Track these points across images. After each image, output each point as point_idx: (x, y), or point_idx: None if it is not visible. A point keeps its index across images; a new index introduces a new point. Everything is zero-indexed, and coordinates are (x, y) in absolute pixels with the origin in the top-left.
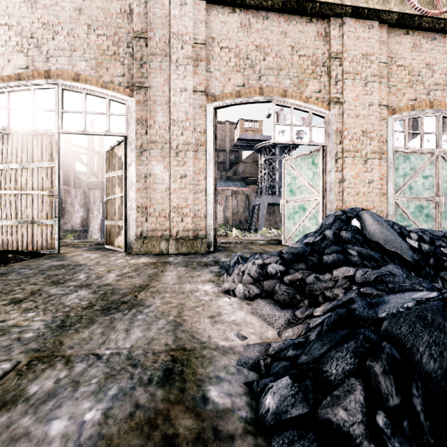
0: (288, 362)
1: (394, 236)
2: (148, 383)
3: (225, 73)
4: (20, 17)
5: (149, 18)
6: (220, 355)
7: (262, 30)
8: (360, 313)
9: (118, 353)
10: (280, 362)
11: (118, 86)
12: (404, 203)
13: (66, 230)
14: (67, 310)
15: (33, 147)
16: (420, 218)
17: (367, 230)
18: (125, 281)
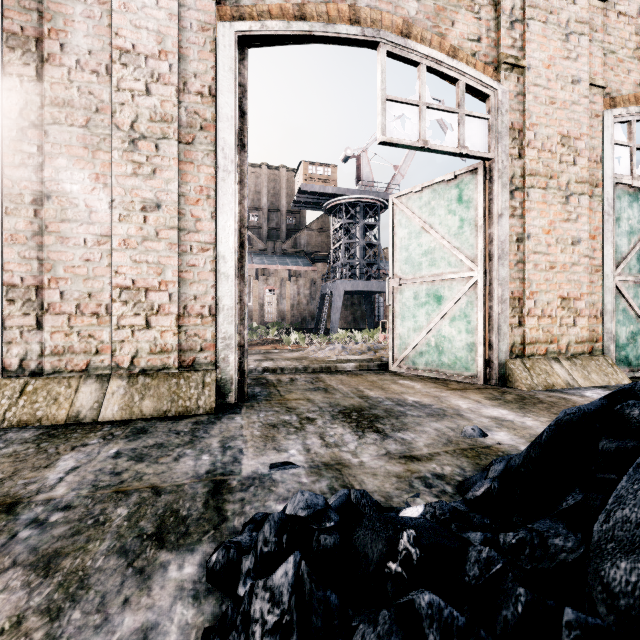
0: None
1: None
2: None
3: None
4: None
5: None
6: None
7: None
8: None
9: None
10: None
11: None
12: (630, 288)
13: None
14: None
15: None
16: None
17: None
18: None
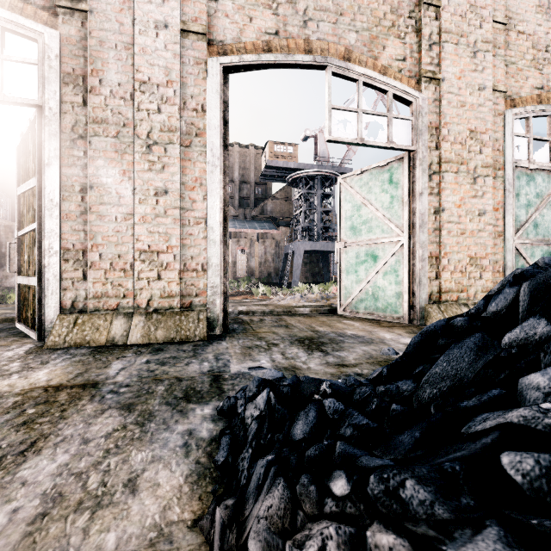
0: None
1: None
2: None
3: (243, 7)
4: None
5: None
6: None
7: None
8: None
9: None
10: None
11: (21, 3)
12: (527, 249)
13: (8, 288)
14: None
15: None
16: None
17: None
18: None
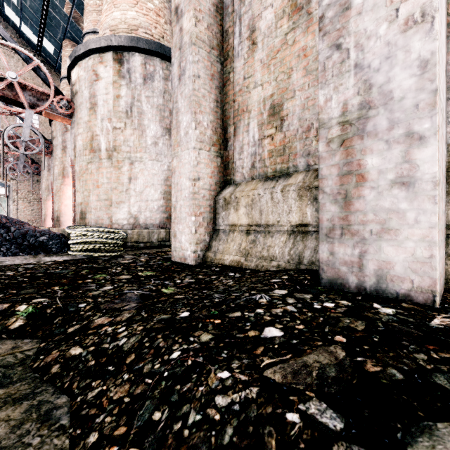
0: None
1: None
2: None
3: None
4: None
5: None
6: None
7: None
8: None
9: None
10: None
11: None
12: None
13: None
14: None
15: None
16: None
17: None
18: None
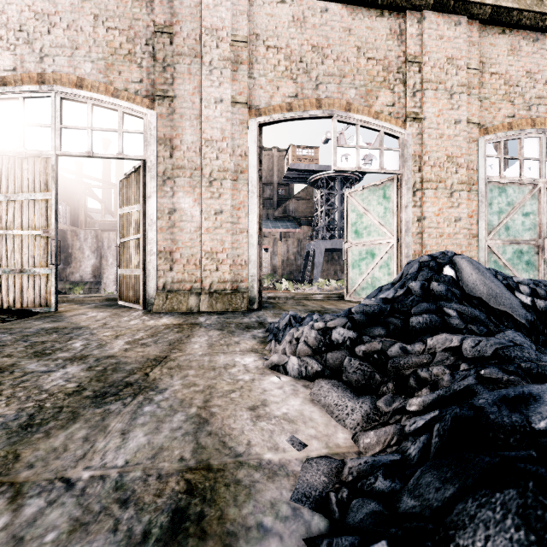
0: (381, 506)
1: (501, 289)
2: (141, 542)
3: (272, 80)
4: (5, 4)
5: (174, 7)
6: (264, 479)
7: (320, 25)
8: (497, 420)
9: (102, 476)
10: (365, 502)
11: (134, 96)
12: (499, 247)
13: (74, 282)
14: (42, 398)
15: (22, 174)
16: (519, 267)
17: (465, 281)
18: (135, 352)
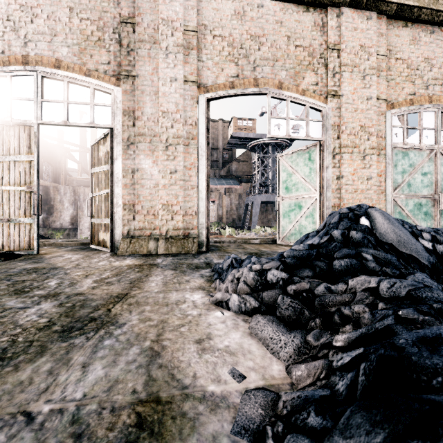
0: None
1: (408, 236)
2: None
3: (218, 63)
4: None
5: (136, 2)
6: (208, 411)
7: (257, 18)
8: (419, 362)
9: (61, 409)
10: (298, 438)
11: (103, 75)
12: (403, 201)
13: (55, 229)
14: (16, 332)
15: (9, 139)
16: (419, 217)
17: (378, 229)
18: (101, 289)
